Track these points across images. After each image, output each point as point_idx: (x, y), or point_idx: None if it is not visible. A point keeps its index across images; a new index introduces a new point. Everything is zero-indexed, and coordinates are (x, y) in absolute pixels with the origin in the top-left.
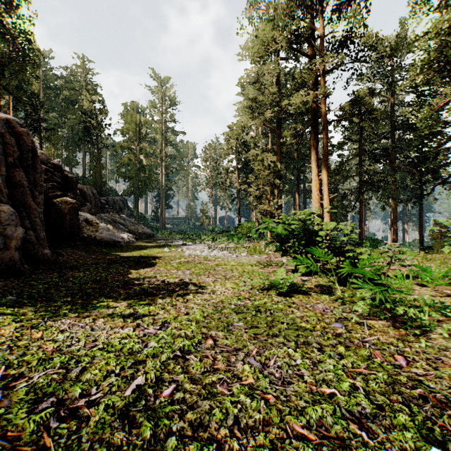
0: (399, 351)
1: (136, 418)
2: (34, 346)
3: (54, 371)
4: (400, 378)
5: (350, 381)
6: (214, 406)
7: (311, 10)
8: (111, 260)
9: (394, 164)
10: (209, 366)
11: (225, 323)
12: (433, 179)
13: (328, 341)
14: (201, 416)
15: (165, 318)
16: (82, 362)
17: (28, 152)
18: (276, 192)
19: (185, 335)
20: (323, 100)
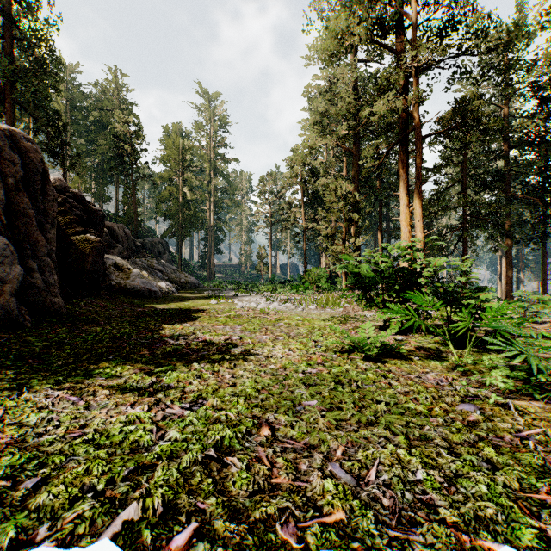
0: None
1: None
2: None
3: None
4: None
5: (531, 523)
6: None
7: None
8: (142, 313)
9: (508, 193)
10: (263, 480)
11: (289, 401)
12: None
13: (459, 435)
14: None
15: (199, 392)
16: (48, 466)
17: (36, 173)
18: (353, 230)
19: (227, 420)
20: (415, 108)
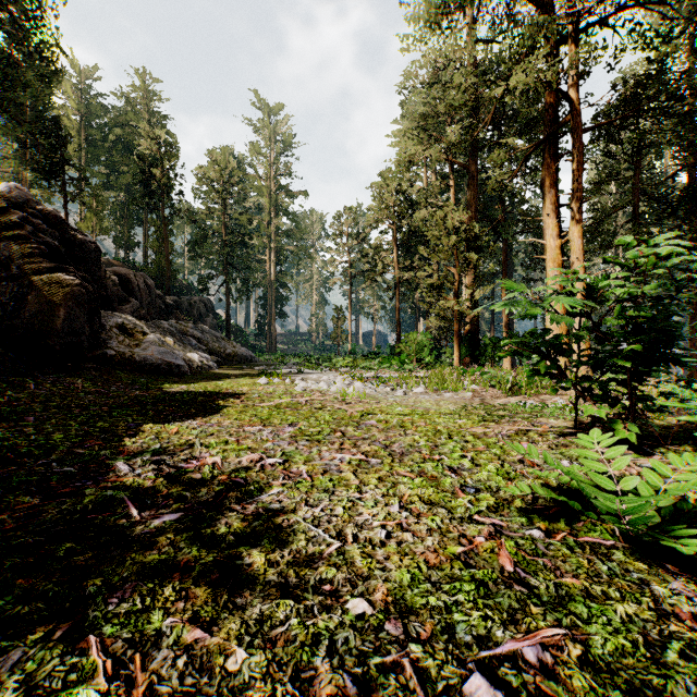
0: None
1: None
2: None
3: None
4: None
5: None
6: None
7: None
8: (134, 399)
9: (693, 225)
10: None
11: None
12: None
13: None
14: None
15: None
16: None
17: None
18: (467, 280)
19: None
20: (572, 84)
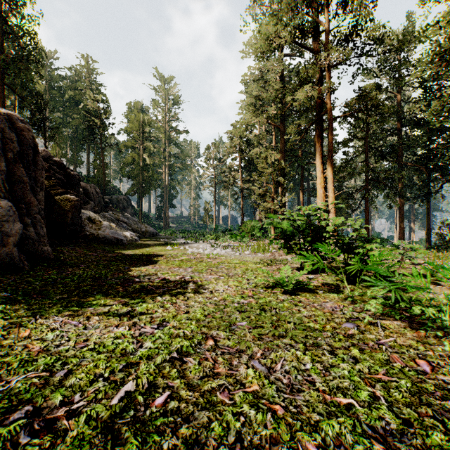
0: (420, 355)
1: (121, 433)
2: (19, 345)
3: (36, 374)
4: (426, 386)
5: (369, 389)
6: (213, 418)
7: (316, 4)
8: (113, 257)
9: (400, 161)
10: (209, 370)
11: (227, 323)
12: (442, 176)
13: (339, 343)
14: (197, 430)
15: (163, 317)
16: (69, 364)
17: (29, 148)
18: (280, 190)
19: (184, 335)
20: (328, 95)
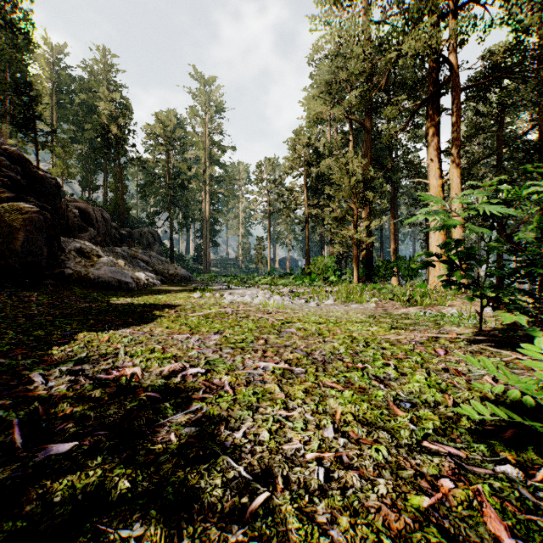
0: None
1: None
2: None
3: None
4: None
5: None
6: None
7: None
8: (80, 310)
9: None
10: None
11: None
12: None
13: None
14: None
15: None
16: None
17: None
18: (364, 215)
19: None
20: (452, 51)
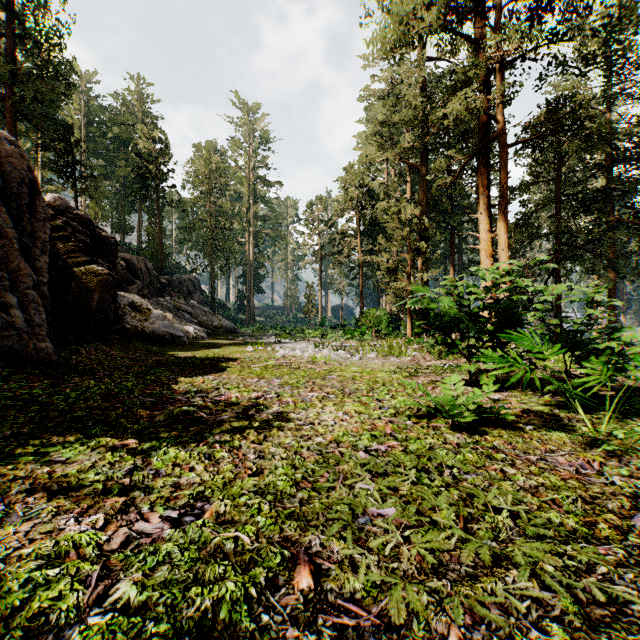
0: None
1: None
2: None
3: None
4: None
5: None
6: None
7: None
8: (158, 362)
9: (610, 217)
10: None
11: (345, 506)
12: None
13: None
14: None
15: (202, 485)
16: None
17: (22, 185)
18: (419, 264)
19: (235, 550)
20: (499, 109)
